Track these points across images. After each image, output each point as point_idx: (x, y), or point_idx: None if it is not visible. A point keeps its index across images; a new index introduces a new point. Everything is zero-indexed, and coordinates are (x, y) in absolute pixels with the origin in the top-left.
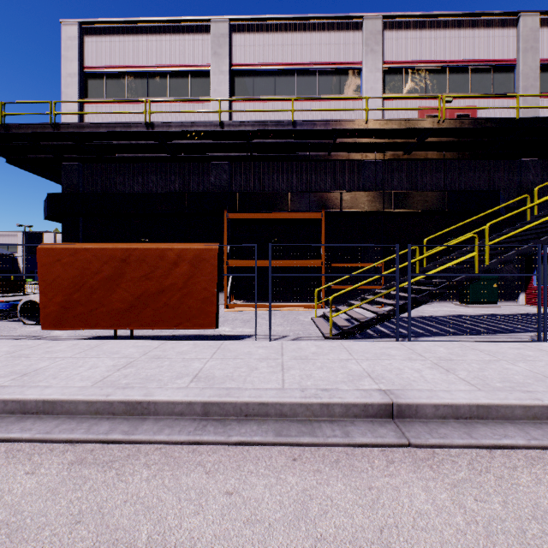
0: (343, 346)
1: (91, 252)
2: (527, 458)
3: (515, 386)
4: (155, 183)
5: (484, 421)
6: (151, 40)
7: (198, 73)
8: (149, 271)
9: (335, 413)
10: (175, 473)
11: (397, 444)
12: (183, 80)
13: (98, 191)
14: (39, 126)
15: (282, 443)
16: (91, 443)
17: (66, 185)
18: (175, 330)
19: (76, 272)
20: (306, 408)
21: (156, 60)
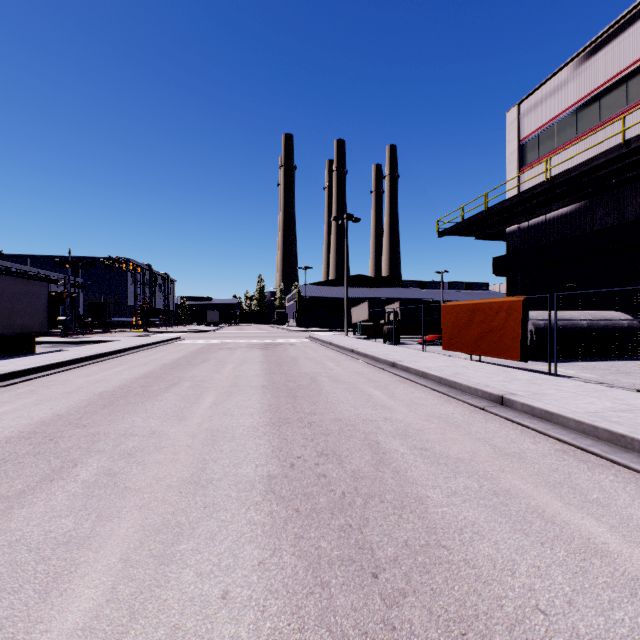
0: (605, 390)
1: (459, 306)
2: (521, 429)
3: (626, 423)
4: (583, 223)
5: (546, 422)
6: (578, 74)
7: (637, 69)
8: (484, 317)
9: (478, 394)
10: (410, 387)
11: (478, 407)
12: (617, 91)
13: (531, 245)
14: (479, 214)
15: (445, 394)
16: (406, 379)
17: (508, 246)
18: (525, 365)
19: (453, 319)
20: (468, 389)
21: (583, 91)
